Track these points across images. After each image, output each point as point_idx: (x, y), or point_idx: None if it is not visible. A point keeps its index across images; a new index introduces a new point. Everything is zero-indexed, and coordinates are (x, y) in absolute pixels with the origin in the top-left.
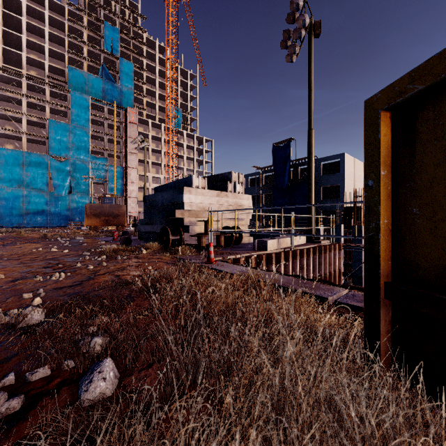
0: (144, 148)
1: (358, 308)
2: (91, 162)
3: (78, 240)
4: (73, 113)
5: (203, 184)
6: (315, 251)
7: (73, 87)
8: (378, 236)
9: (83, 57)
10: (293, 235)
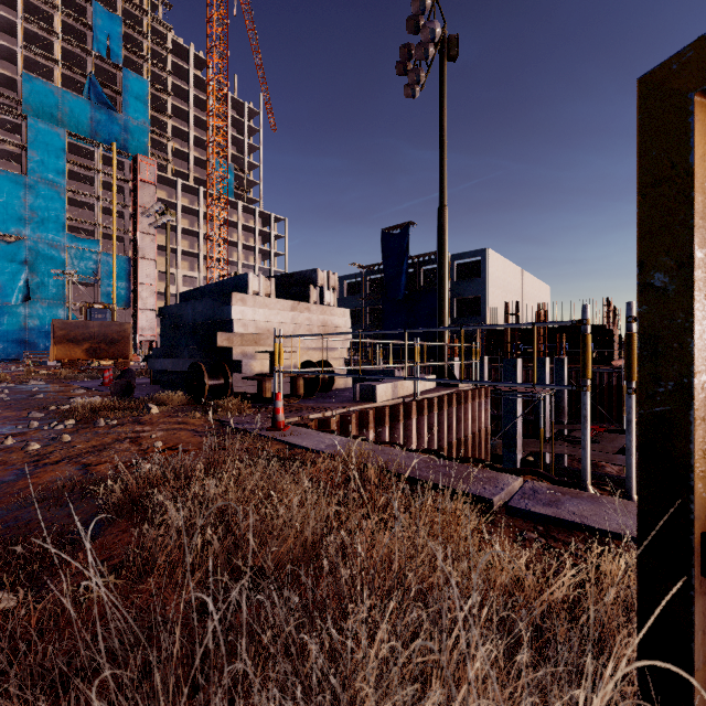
0: (166, 225)
1: (548, 519)
2: (69, 245)
3: (32, 386)
4: (33, 158)
5: (268, 288)
6: (451, 401)
7: (33, 111)
8: (687, 416)
9: (54, 60)
10: (424, 380)
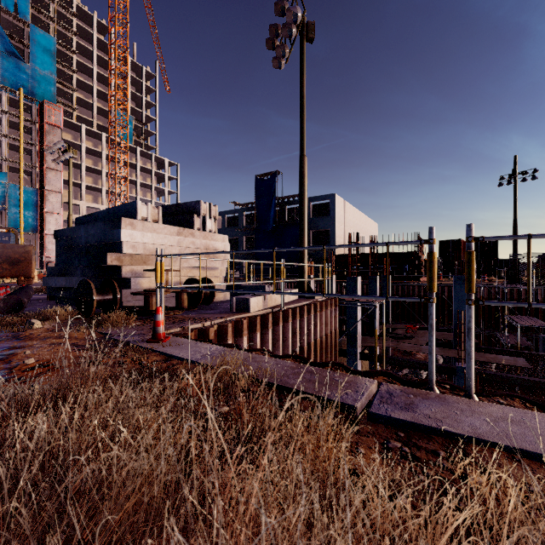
0: (69, 161)
1: (408, 424)
2: None
3: None
4: None
5: (156, 215)
6: (310, 310)
7: None
8: None
9: None
10: (291, 294)
